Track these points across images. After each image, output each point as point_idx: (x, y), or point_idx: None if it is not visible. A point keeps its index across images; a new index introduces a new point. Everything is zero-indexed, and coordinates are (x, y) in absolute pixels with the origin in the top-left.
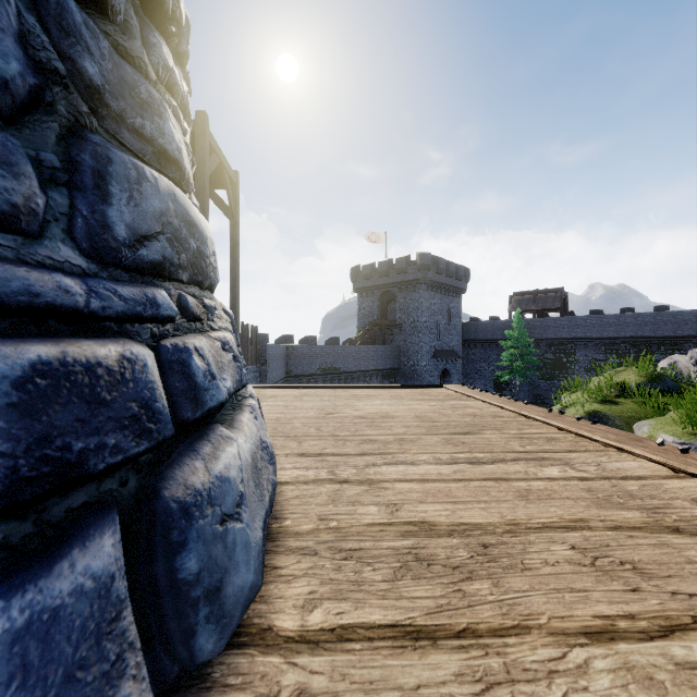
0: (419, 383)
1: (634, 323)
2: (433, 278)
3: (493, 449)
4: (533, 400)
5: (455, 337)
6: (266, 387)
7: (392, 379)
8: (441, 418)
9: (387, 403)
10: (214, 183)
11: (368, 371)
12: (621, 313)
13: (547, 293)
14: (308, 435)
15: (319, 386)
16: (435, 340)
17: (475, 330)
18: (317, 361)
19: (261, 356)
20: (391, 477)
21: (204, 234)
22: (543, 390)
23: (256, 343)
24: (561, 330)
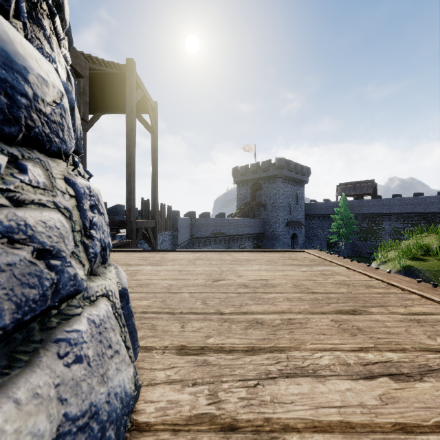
0: (277, 243)
1: (424, 203)
2: (286, 174)
3: (401, 342)
4: (353, 254)
5: (301, 212)
6: (169, 251)
7: (259, 240)
8: (317, 288)
9: (264, 268)
10: (141, 110)
11: (243, 235)
12: (414, 196)
13: (362, 183)
14: (193, 311)
15: (209, 250)
16: (287, 214)
17: (314, 208)
18: (210, 228)
19: (174, 225)
20: (295, 408)
21: (15, 59)
22: (360, 248)
23: (170, 217)
24: (372, 208)
